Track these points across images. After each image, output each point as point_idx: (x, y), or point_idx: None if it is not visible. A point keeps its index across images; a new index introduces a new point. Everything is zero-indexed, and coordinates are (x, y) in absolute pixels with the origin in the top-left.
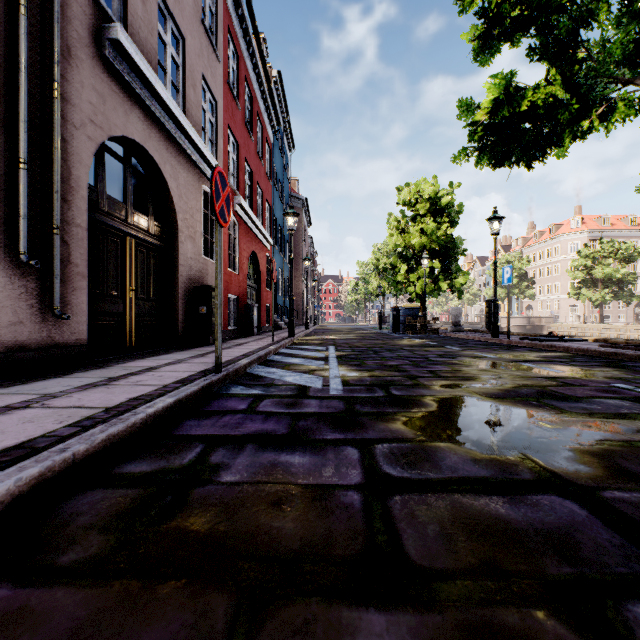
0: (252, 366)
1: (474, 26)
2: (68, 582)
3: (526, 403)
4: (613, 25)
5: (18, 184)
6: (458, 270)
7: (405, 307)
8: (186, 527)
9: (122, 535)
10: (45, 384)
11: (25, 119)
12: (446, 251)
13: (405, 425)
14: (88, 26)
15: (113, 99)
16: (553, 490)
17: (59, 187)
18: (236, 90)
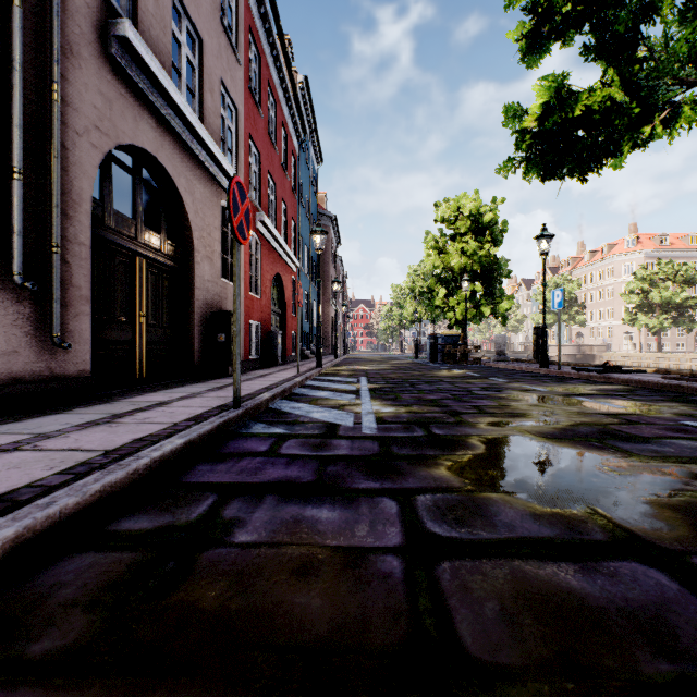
0: (275, 400)
1: (521, 23)
2: (36, 682)
3: (587, 444)
4: (676, 21)
5: (12, 196)
6: (502, 294)
7: (444, 334)
8: (189, 604)
9: (110, 615)
10: (40, 422)
11: (20, 123)
12: (489, 273)
13: (450, 471)
14: (92, 21)
15: (121, 103)
16: (633, 555)
17: (59, 200)
18: (258, 96)
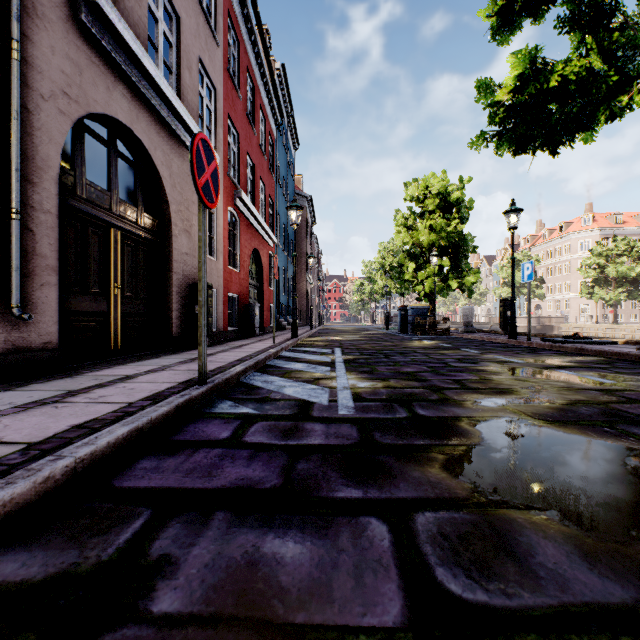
0: (247, 373)
1: (493, 1)
2: None
3: (598, 430)
4: None
5: None
6: (468, 268)
7: (414, 307)
8: None
9: None
10: None
11: None
12: (456, 249)
13: (448, 471)
14: None
15: (92, 71)
16: None
17: (19, 164)
18: (237, 79)
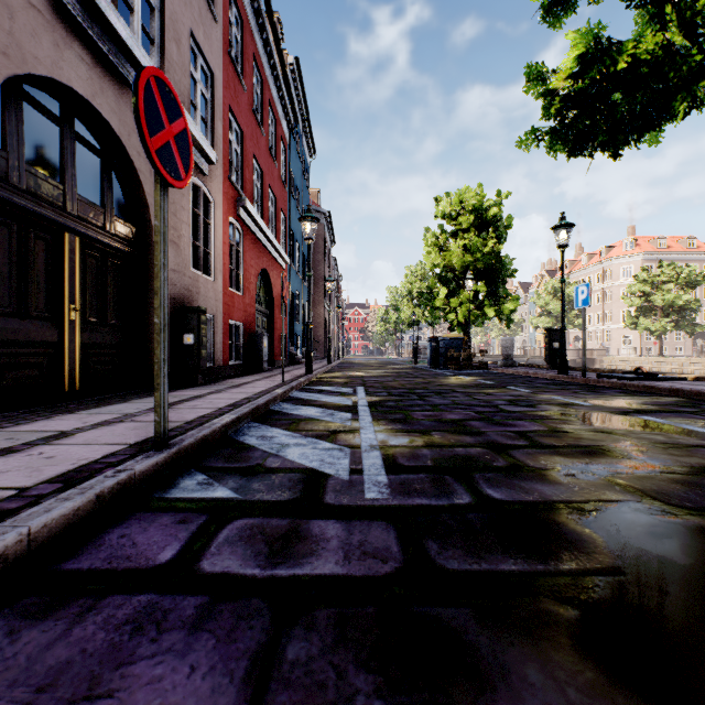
0: (240, 424)
1: None
2: None
3: None
4: None
5: None
6: (506, 294)
7: (446, 337)
8: None
9: None
10: None
11: None
12: (492, 272)
13: (593, 659)
14: None
15: (31, 17)
16: None
17: None
18: (241, 66)
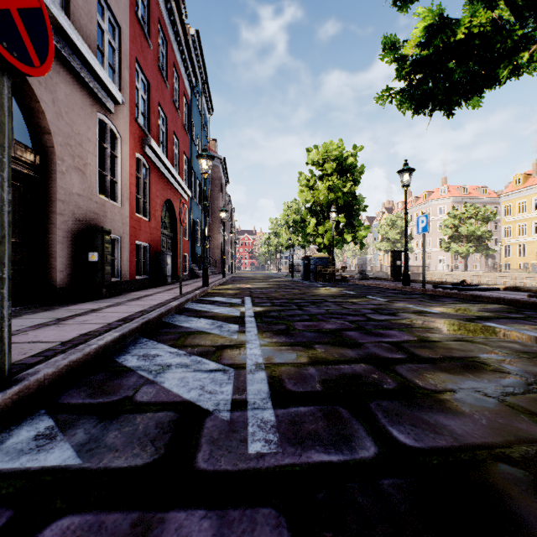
0: (126, 341)
1: None
2: None
3: None
4: None
5: None
6: (359, 224)
7: (316, 257)
8: None
9: None
10: None
11: None
12: (350, 207)
13: None
14: None
15: None
16: None
17: None
18: (147, 27)
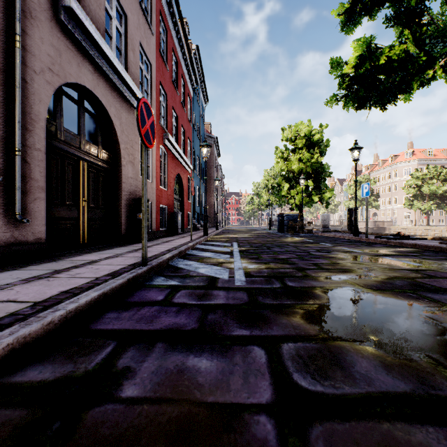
0: (174, 259)
1: (341, 4)
2: None
3: (405, 295)
4: None
5: None
6: (326, 187)
7: (288, 214)
8: None
9: None
10: None
11: None
12: (317, 174)
13: (305, 319)
14: None
15: (68, 54)
16: None
17: (20, 118)
18: (165, 56)
